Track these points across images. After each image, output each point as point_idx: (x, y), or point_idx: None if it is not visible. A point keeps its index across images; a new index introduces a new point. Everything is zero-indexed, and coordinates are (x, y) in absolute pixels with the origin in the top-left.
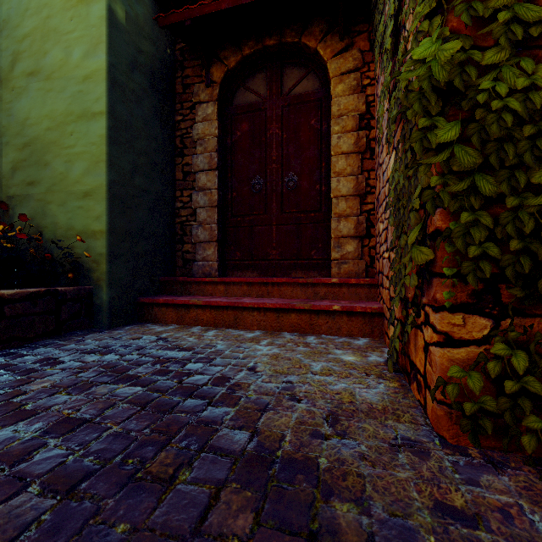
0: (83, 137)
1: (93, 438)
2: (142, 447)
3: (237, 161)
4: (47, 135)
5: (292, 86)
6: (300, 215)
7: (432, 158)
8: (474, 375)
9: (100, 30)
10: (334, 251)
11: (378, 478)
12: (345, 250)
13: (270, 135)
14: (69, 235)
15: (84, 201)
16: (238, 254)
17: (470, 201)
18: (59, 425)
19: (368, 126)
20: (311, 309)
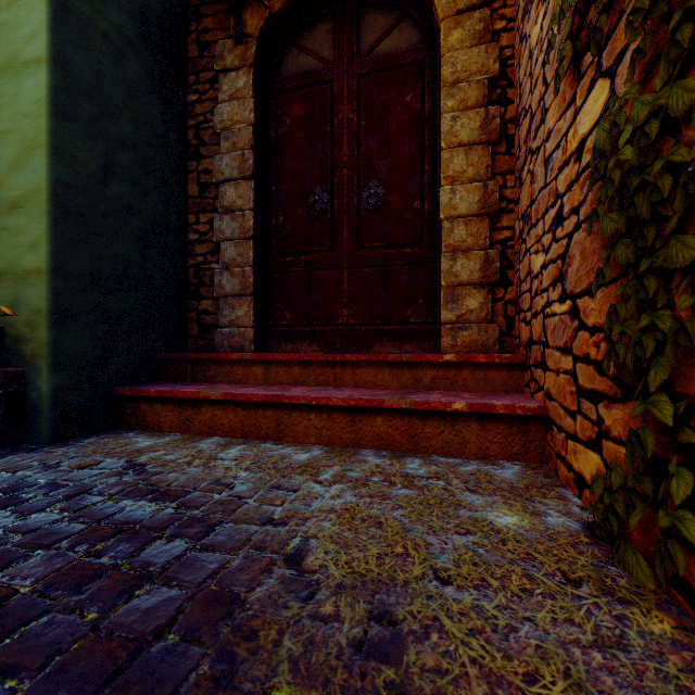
0: (8, 105)
1: None
2: None
3: (286, 165)
4: None
5: (375, 42)
6: (387, 251)
7: None
8: None
9: None
10: (446, 309)
11: None
12: (465, 306)
13: (339, 121)
14: None
15: (10, 218)
16: (287, 316)
17: None
18: None
19: (504, 99)
20: (412, 409)
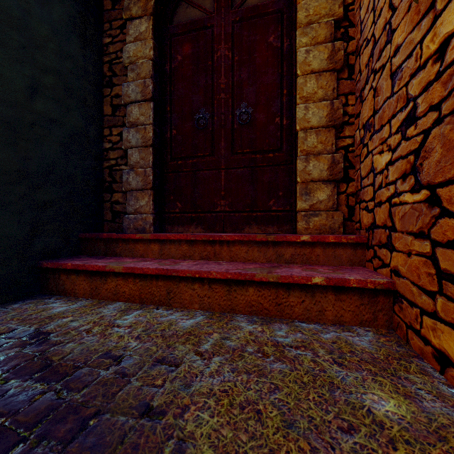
0: None
1: None
2: None
3: (177, 91)
4: None
5: None
6: (255, 156)
7: None
8: None
9: None
10: (301, 200)
11: None
12: (316, 198)
13: (218, 57)
14: None
15: None
16: (178, 205)
17: None
18: None
19: (346, 36)
20: (278, 282)
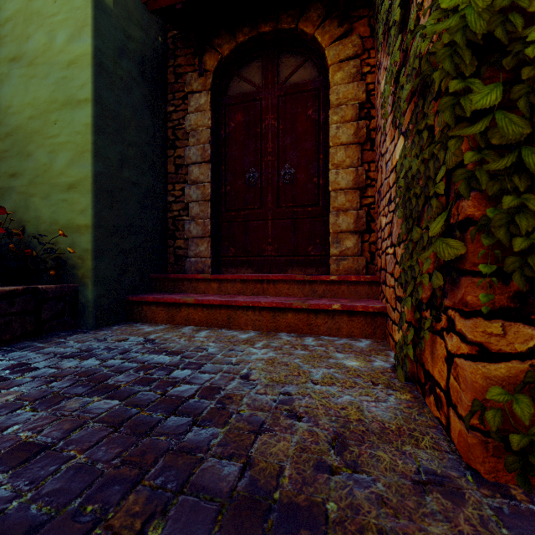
0: (67, 126)
1: (49, 472)
2: (107, 486)
3: (231, 153)
4: (29, 124)
5: (288, 75)
6: (296, 209)
7: (466, 129)
8: (522, 399)
9: (85, 13)
10: (333, 247)
11: (404, 534)
12: (345, 245)
13: (265, 126)
14: (52, 229)
15: (68, 194)
16: (232, 250)
17: (513, 181)
18: (12, 453)
19: (369, 116)
20: (309, 308)
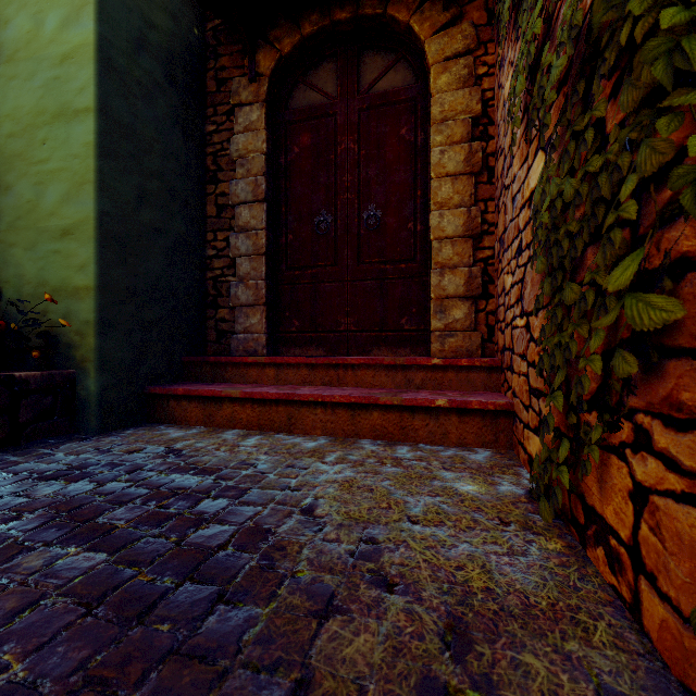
0: (61, 147)
1: None
2: None
3: (294, 189)
4: (8, 144)
5: (374, 81)
6: (385, 266)
7: (693, 93)
8: None
9: None
10: (436, 319)
11: None
12: (452, 316)
13: (342, 151)
14: (40, 293)
15: (62, 243)
16: (296, 323)
17: None
18: None
19: (485, 135)
20: (402, 405)
